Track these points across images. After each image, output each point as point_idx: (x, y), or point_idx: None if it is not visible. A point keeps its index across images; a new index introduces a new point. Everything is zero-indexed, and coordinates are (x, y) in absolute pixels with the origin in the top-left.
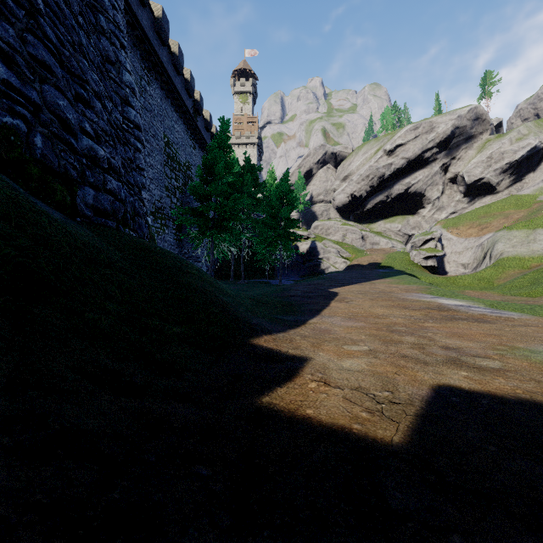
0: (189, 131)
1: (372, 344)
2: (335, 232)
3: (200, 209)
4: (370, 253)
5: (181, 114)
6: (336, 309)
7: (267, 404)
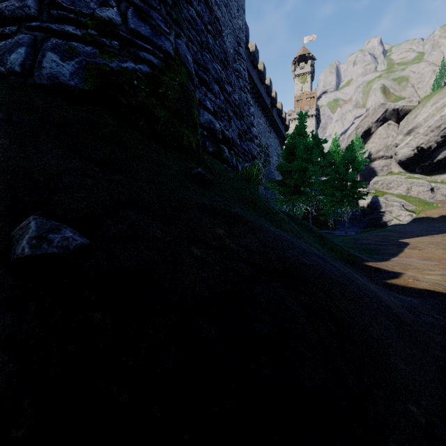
0: (267, 121)
1: (444, 272)
2: (397, 186)
3: (286, 181)
4: (441, 205)
5: (263, 111)
6: (410, 253)
7: (390, 282)
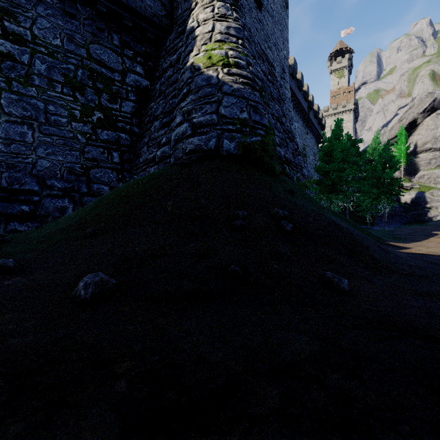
0: (304, 124)
1: None
2: None
3: (324, 181)
4: None
5: (300, 115)
6: (433, 240)
7: (399, 251)
